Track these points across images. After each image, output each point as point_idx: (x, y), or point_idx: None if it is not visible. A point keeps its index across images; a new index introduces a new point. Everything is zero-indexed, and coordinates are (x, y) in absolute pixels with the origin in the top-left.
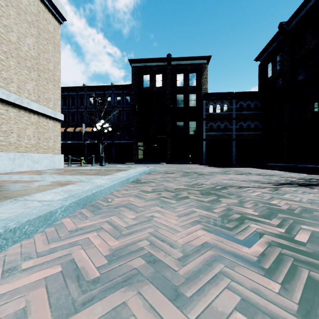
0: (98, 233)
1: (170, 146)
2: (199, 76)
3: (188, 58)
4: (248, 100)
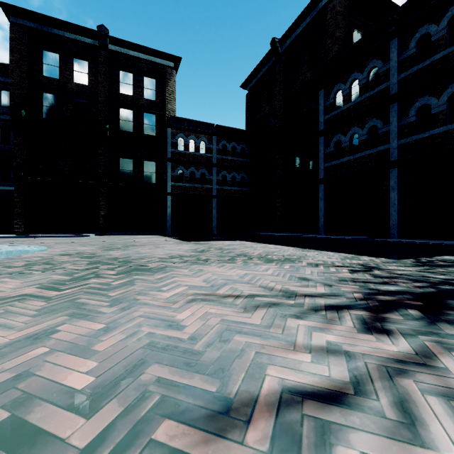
0: None
1: (105, 201)
2: (162, 85)
3: (141, 47)
4: (234, 141)
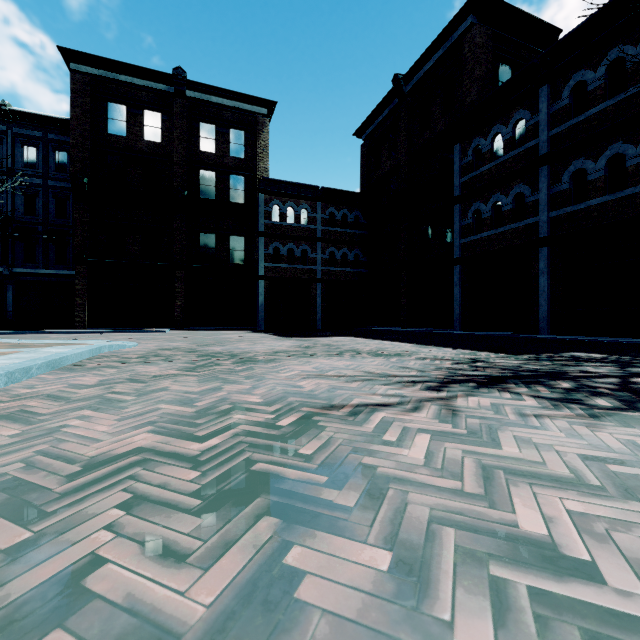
0: None
1: (182, 288)
2: (252, 138)
3: (226, 91)
4: (345, 208)
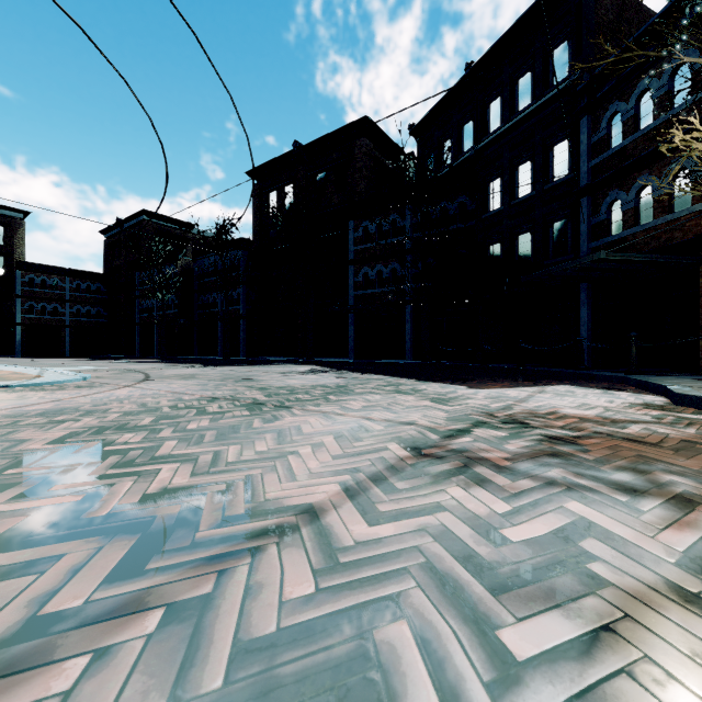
0: None
1: None
2: (10, 232)
3: None
4: (89, 281)
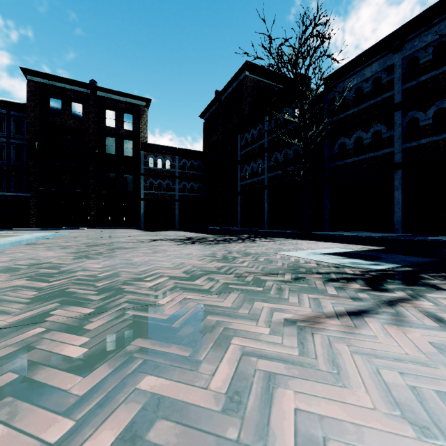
0: (1, 258)
1: (95, 205)
2: (137, 119)
3: (121, 93)
4: (192, 159)
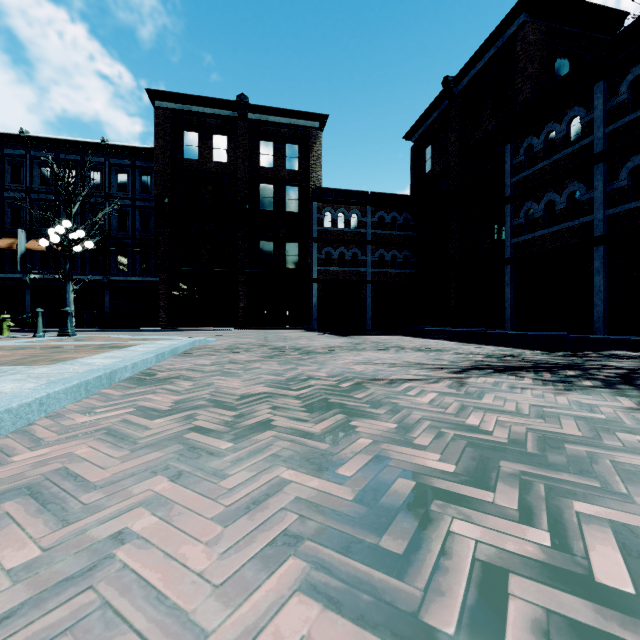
0: None
1: (245, 291)
2: (305, 151)
3: (282, 110)
4: (394, 211)
